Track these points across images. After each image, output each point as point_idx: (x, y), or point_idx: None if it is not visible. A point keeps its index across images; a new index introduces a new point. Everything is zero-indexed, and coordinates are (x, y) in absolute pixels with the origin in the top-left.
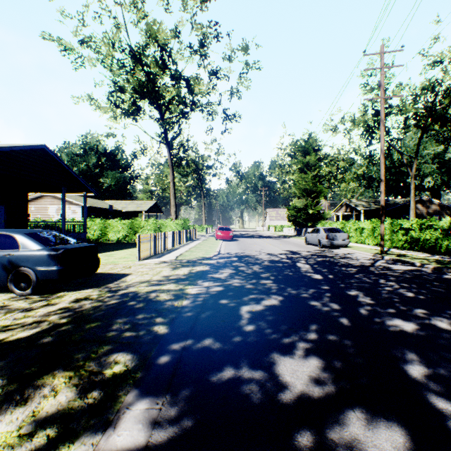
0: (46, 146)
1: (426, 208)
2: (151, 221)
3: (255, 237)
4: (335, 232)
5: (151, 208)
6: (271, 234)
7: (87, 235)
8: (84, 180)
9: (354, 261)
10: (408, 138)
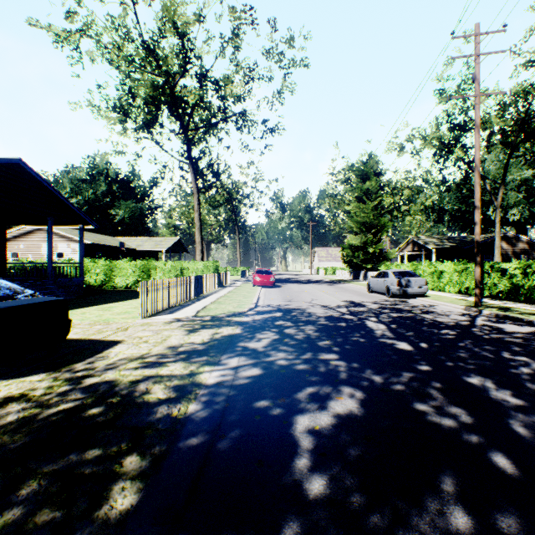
0: (22, 161)
1: (512, 246)
2: (169, 262)
3: (302, 283)
4: (408, 277)
5: (173, 246)
6: (321, 278)
7: (88, 279)
8: (91, 212)
9: (444, 318)
10: (487, 161)
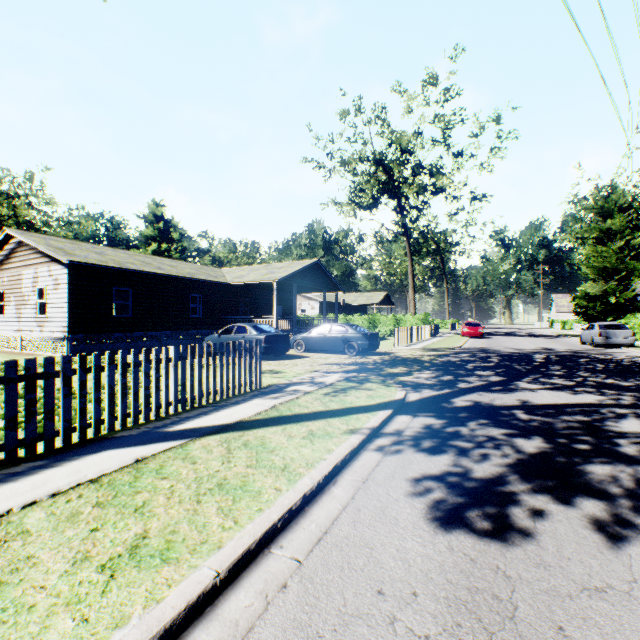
0: (319, 261)
1: None
2: (389, 316)
3: (517, 336)
4: (613, 329)
5: (381, 300)
6: (548, 332)
7: None
8: None
9: (605, 356)
10: None
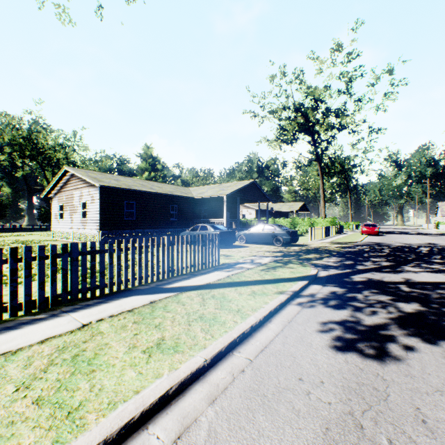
0: (254, 181)
1: None
2: (305, 219)
3: (406, 234)
4: None
5: (299, 208)
6: (434, 232)
7: None
8: None
9: None
10: None
